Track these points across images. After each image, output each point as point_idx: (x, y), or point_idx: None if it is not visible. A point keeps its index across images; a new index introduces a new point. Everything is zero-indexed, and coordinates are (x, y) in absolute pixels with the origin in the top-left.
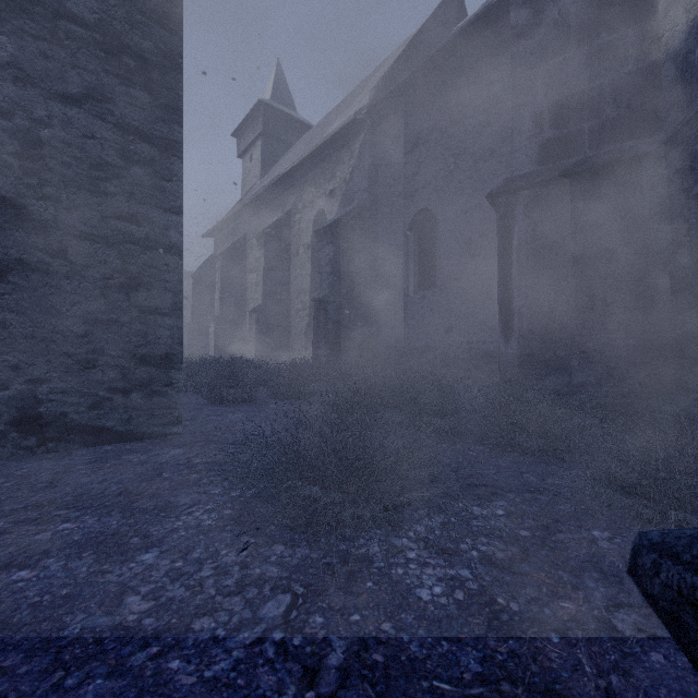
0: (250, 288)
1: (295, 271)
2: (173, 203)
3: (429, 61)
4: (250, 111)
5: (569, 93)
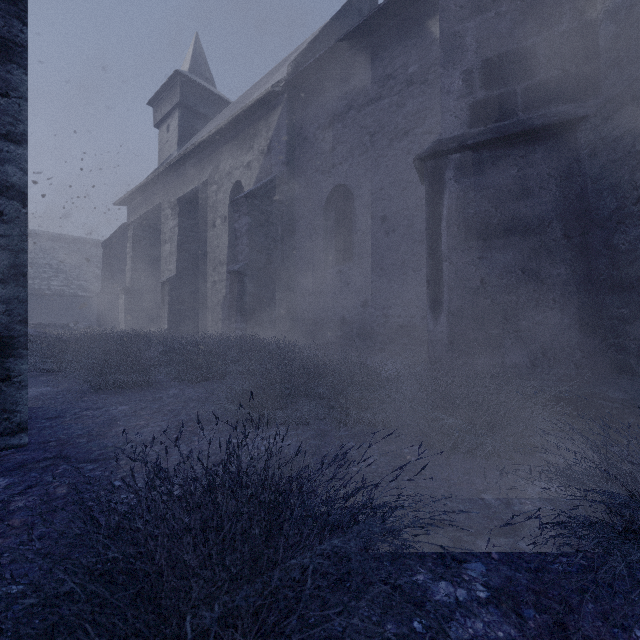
0: (165, 259)
1: (211, 242)
2: (12, 127)
3: (346, 38)
4: (166, 81)
5: (501, 51)
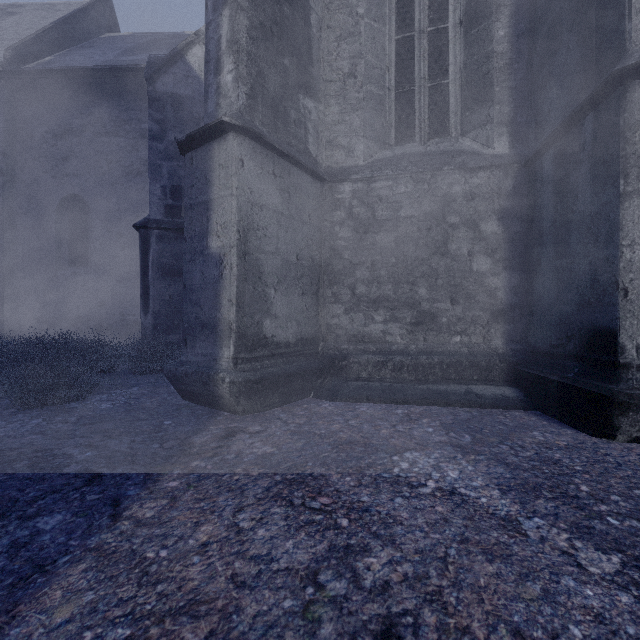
0: None
1: None
2: None
3: (82, 70)
4: None
5: (180, 184)
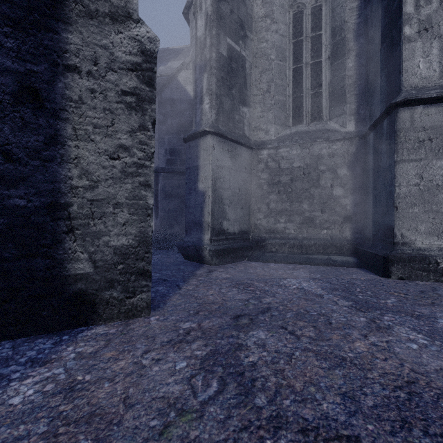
0: None
1: None
2: None
3: None
4: None
5: (174, 147)
